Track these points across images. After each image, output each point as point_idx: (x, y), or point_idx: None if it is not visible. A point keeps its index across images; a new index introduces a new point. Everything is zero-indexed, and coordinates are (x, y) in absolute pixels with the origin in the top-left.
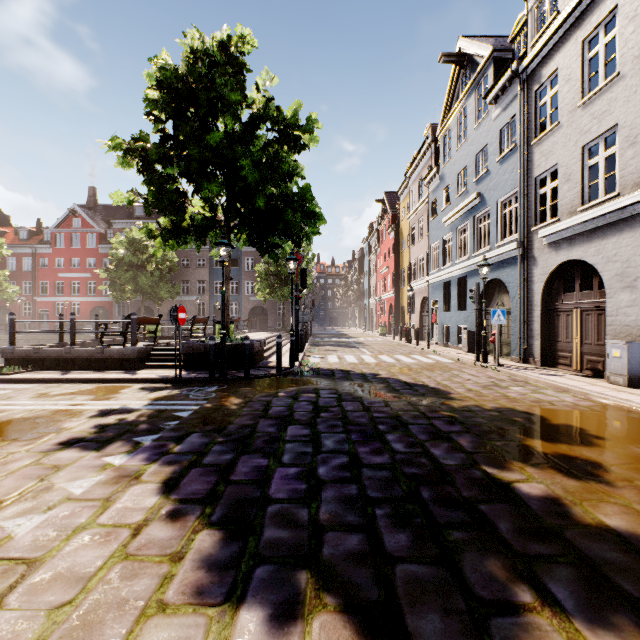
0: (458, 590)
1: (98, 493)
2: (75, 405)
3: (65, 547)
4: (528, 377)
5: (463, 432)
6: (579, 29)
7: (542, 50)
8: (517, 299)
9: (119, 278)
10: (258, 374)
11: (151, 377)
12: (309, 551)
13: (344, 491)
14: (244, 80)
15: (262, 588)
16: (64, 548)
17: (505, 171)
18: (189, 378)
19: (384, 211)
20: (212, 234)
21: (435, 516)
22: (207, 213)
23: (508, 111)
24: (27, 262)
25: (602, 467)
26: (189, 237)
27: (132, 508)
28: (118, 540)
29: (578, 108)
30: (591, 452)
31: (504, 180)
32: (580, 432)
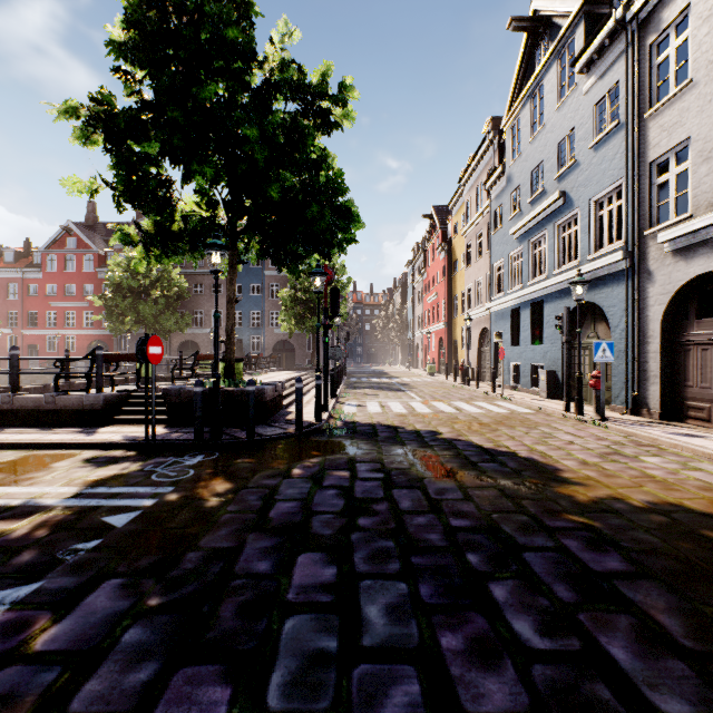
0: None
1: None
2: None
3: None
4: (658, 439)
5: (636, 575)
6: None
7: None
8: (622, 328)
9: (116, 306)
10: (268, 434)
11: (111, 439)
12: None
13: None
14: (253, 29)
15: None
16: None
17: (602, 159)
18: (165, 442)
19: (432, 228)
20: None
21: None
22: (204, 212)
23: (607, 78)
24: (13, 289)
25: None
26: (182, 246)
27: None
28: None
29: None
30: None
31: (601, 171)
32: None
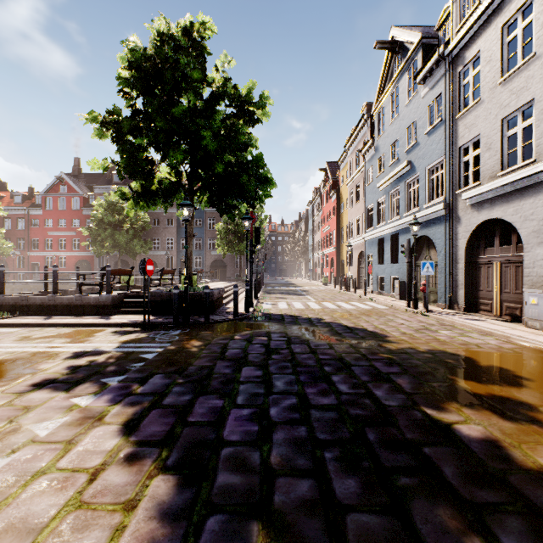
0: None
1: (62, 435)
2: (52, 347)
3: (22, 494)
4: (454, 322)
5: (401, 373)
6: (499, 16)
7: (466, 35)
8: (443, 253)
9: (99, 235)
10: (217, 319)
11: (123, 322)
12: (261, 498)
13: (294, 433)
14: (205, 62)
15: (213, 542)
16: (20, 495)
17: (432, 142)
18: (156, 323)
19: (326, 178)
20: (178, 197)
21: (382, 460)
22: (173, 178)
23: (435, 90)
24: (21, 222)
25: (533, 408)
26: (157, 199)
27: (92, 451)
28: (74, 486)
29: (498, 85)
30: (521, 393)
31: (431, 150)
32: (508, 373)
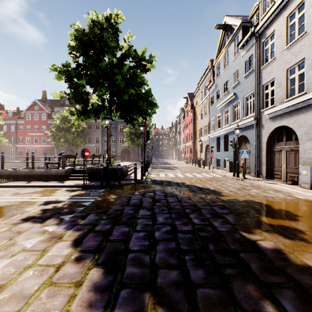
0: (231, 304)
1: (39, 247)
2: (32, 199)
3: (18, 278)
4: (260, 184)
5: (229, 213)
6: (285, 10)
7: (266, 21)
8: (254, 145)
9: (57, 135)
10: (125, 183)
11: (71, 184)
12: (150, 280)
13: (168, 245)
14: (118, 36)
15: (124, 303)
16: (18, 279)
17: (248, 82)
18: (90, 185)
19: (187, 102)
20: (102, 113)
21: (217, 260)
22: (100, 103)
23: (249, 52)
24: (12, 127)
25: (302, 232)
26: (91, 115)
27: (56, 255)
28: (47, 274)
29: (285, 50)
30: (295, 224)
31: (247, 86)
32: (289, 213)
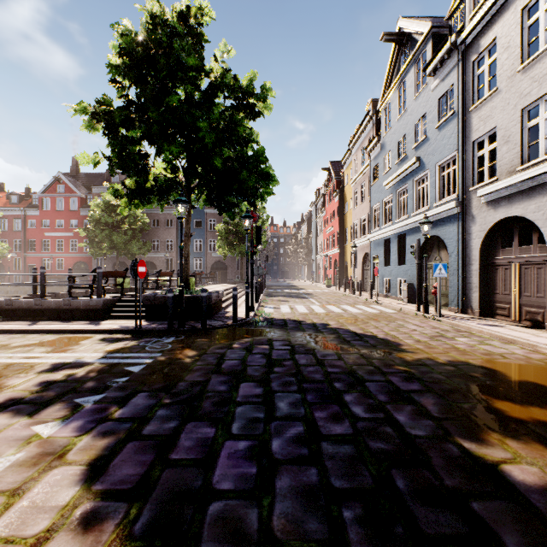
0: None
1: (7, 481)
2: (29, 358)
3: None
4: (471, 328)
5: (424, 391)
6: None
7: (481, 21)
8: (455, 254)
9: (96, 236)
10: (215, 324)
11: (113, 328)
12: None
13: (302, 478)
14: (203, 50)
15: None
16: None
17: (443, 136)
18: (148, 329)
19: (329, 178)
20: (174, 195)
21: (419, 522)
22: (169, 174)
23: (446, 81)
24: (17, 223)
25: None
26: (153, 197)
27: (39, 507)
28: None
29: (517, 73)
30: None
31: (442, 145)
32: (546, 391)
